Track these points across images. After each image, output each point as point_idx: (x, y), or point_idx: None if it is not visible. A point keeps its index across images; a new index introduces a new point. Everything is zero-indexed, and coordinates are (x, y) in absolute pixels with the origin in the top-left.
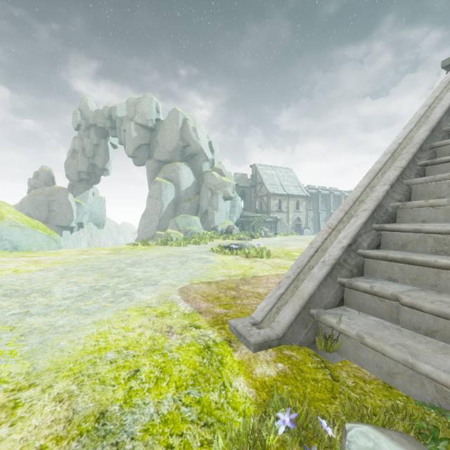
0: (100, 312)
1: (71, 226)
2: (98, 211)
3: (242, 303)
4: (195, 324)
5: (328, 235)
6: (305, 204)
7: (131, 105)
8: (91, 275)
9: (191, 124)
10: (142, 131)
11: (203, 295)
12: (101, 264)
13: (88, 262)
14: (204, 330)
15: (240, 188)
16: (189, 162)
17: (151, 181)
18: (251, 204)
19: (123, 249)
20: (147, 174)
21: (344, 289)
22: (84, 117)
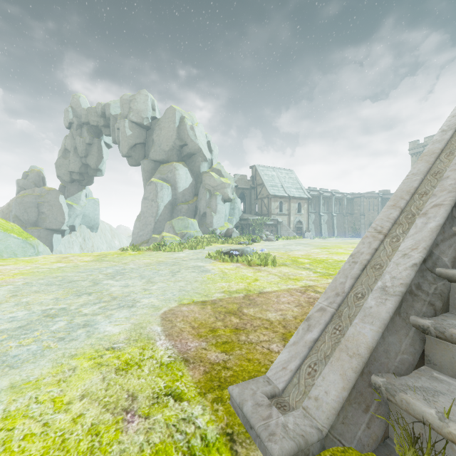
0: (33, 361)
1: (62, 229)
2: (92, 213)
3: (249, 340)
4: (175, 389)
5: (379, 243)
6: (307, 206)
7: (125, 102)
8: (54, 292)
9: (189, 123)
10: (137, 130)
11: (193, 325)
12: (75, 275)
13: (61, 272)
14: (189, 404)
15: (239, 190)
16: (186, 162)
17: (147, 181)
18: (251, 207)
19: (109, 255)
20: (142, 175)
21: (426, 337)
22: (76, 114)
